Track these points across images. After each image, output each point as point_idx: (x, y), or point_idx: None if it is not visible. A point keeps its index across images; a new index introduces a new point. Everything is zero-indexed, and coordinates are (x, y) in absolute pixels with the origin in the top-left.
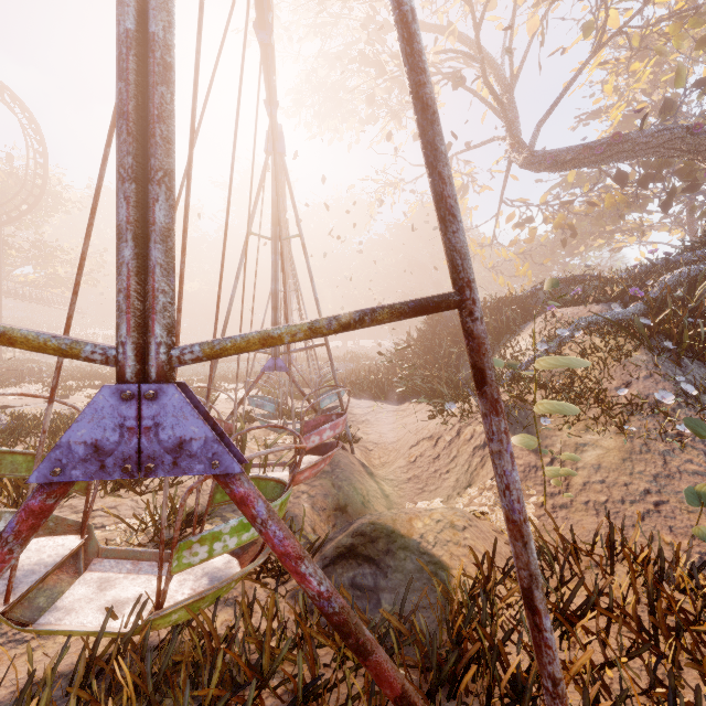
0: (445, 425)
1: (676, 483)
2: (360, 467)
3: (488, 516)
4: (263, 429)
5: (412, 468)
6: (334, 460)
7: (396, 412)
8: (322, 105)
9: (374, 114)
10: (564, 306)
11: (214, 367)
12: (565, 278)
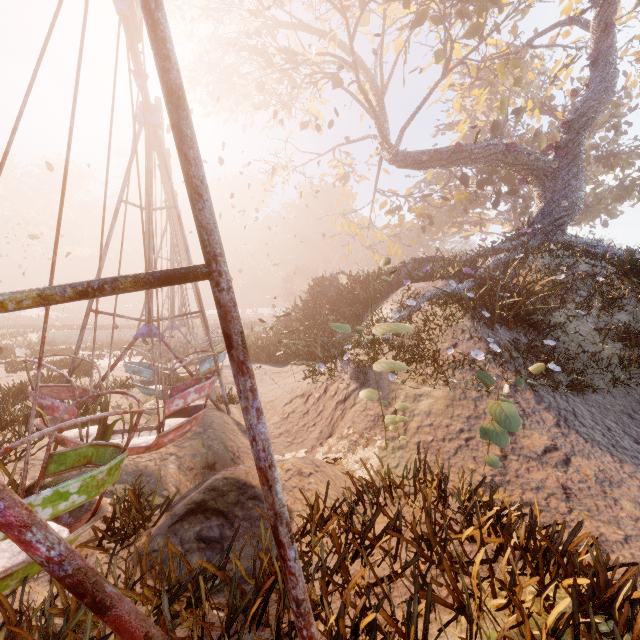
0: (315, 383)
1: (482, 422)
2: (234, 426)
3: (341, 461)
4: (143, 395)
5: (284, 423)
6: (208, 421)
7: (279, 373)
8: (217, 85)
9: (266, 101)
10: (418, 281)
11: (81, 335)
12: (421, 258)
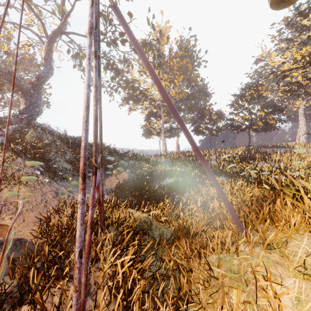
0: None
1: (47, 195)
2: None
3: None
4: None
5: None
6: None
7: None
8: None
9: None
10: None
11: None
12: None
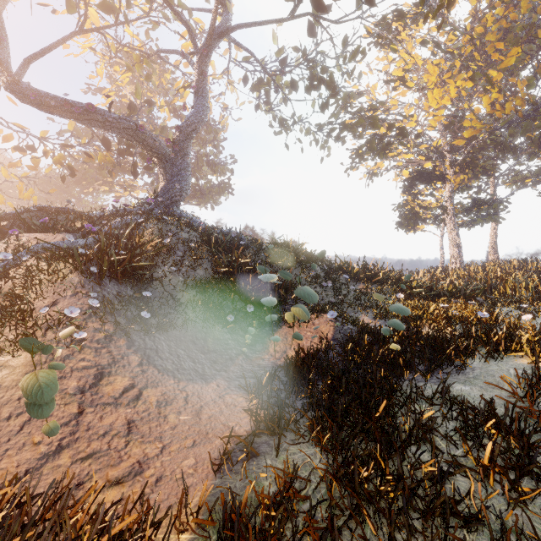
0: None
1: (66, 382)
2: None
3: None
4: None
5: None
6: None
7: None
8: None
9: None
10: (37, 231)
11: None
12: (48, 207)
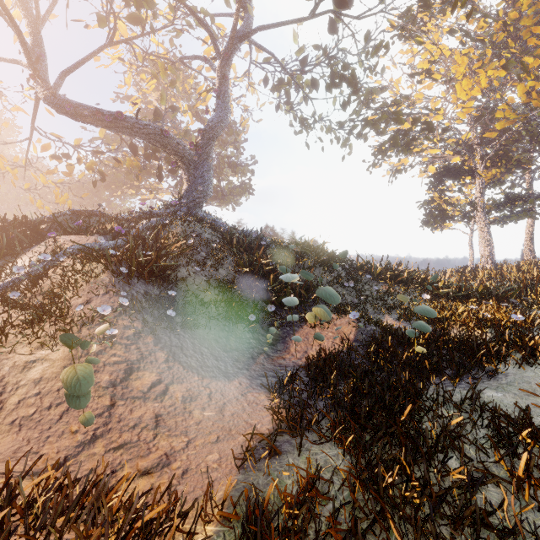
0: None
1: (99, 375)
2: None
3: None
4: None
5: None
6: None
7: None
8: None
9: None
10: (72, 233)
11: None
12: (82, 211)
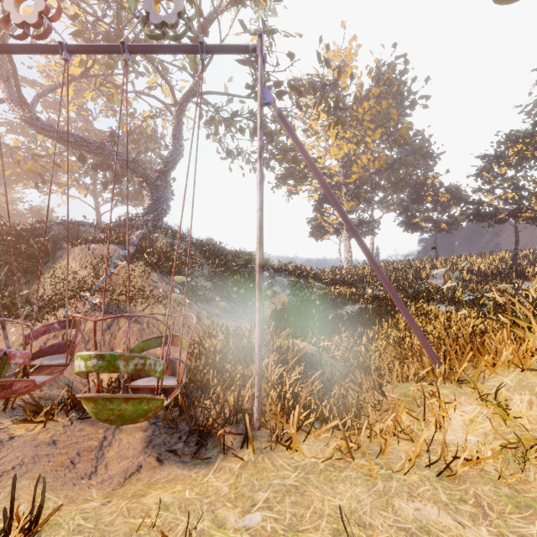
0: None
1: (189, 319)
2: None
3: None
4: None
5: None
6: None
7: None
8: None
9: None
10: (86, 242)
11: None
12: (71, 221)
